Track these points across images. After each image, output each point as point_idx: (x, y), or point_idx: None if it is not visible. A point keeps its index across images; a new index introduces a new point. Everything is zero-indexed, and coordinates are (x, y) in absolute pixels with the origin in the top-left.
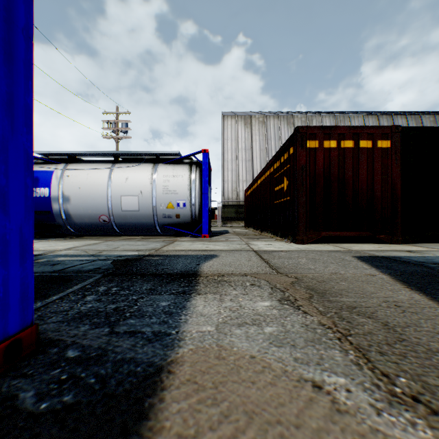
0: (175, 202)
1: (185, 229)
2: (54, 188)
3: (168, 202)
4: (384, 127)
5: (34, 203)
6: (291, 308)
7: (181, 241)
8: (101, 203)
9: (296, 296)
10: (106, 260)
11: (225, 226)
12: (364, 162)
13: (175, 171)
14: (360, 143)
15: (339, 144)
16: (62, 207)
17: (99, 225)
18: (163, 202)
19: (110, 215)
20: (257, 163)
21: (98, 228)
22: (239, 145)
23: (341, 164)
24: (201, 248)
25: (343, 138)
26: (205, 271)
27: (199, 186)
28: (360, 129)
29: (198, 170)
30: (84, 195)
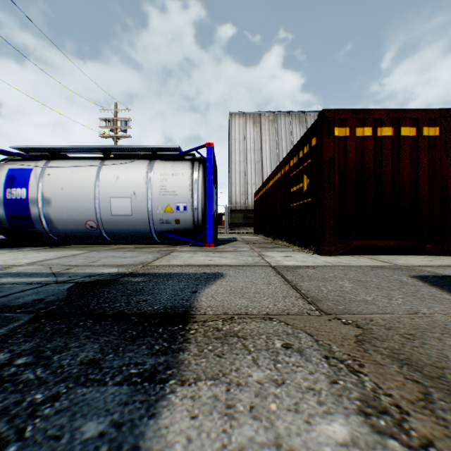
0: (174, 205)
1: (186, 237)
2: (32, 188)
3: (166, 204)
4: (431, 110)
5: (9, 206)
6: None
7: (180, 252)
8: (87, 206)
9: (392, 392)
10: (66, 283)
11: (232, 233)
12: (406, 155)
13: (175, 168)
14: (401, 131)
15: (375, 132)
16: (42, 211)
17: (85, 232)
18: (160, 204)
19: (99, 220)
20: (267, 165)
21: (85, 236)
22: (248, 145)
23: (378, 156)
24: (202, 262)
25: (380, 124)
26: (203, 309)
27: (202, 187)
28: (401, 113)
29: (201, 167)
30: (68, 196)
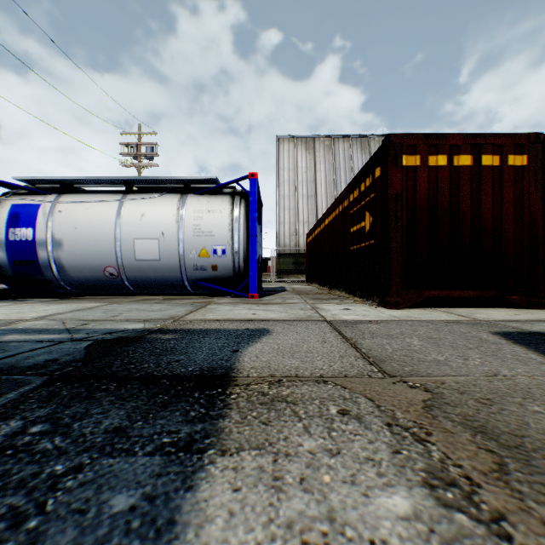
0: (210, 248)
1: (225, 286)
2: (40, 228)
3: (201, 247)
4: (518, 135)
5: (13, 249)
6: (482, 530)
7: (217, 304)
8: (106, 249)
9: (463, 463)
10: (83, 340)
11: (280, 281)
12: (488, 188)
13: (211, 204)
14: (482, 159)
15: (451, 160)
16: (52, 255)
17: (104, 280)
18: (194, 247)
19: (120, 267)
20: (322, 199)
21: (103, 285)
22: (299, 176)
23: (454, 190)
24: (245, 316)
25: (457, 151)
26: (246, 370)
27: (244, 226)
28: (482, 138)
29: (243, 203)
30: (83, 238)
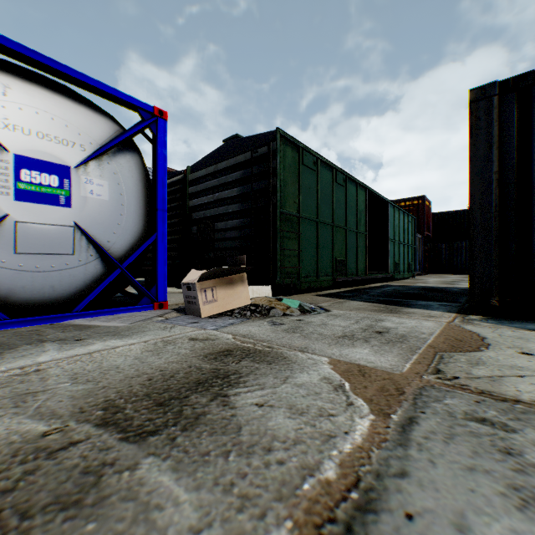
0: None
1: None
2: None
3: None
4: None
5: None
6: None
7: None
8: None
9: None
10: None
11: None
12: None
13: None
14: None
15: None
16: None
17: None
18: None
19: None
20: None
21: None
22: None
23: None
24: None
25: None
26: None
27: None
28: None
29: None
30: None
